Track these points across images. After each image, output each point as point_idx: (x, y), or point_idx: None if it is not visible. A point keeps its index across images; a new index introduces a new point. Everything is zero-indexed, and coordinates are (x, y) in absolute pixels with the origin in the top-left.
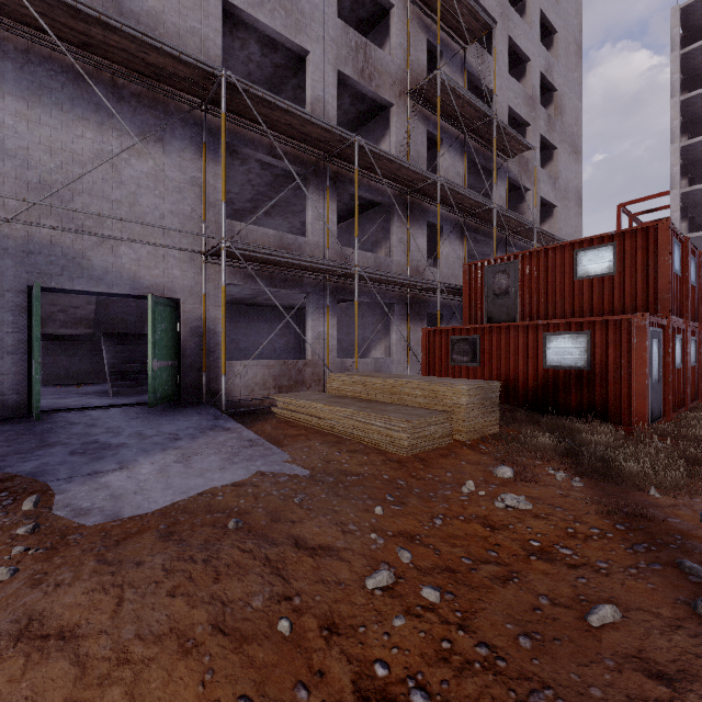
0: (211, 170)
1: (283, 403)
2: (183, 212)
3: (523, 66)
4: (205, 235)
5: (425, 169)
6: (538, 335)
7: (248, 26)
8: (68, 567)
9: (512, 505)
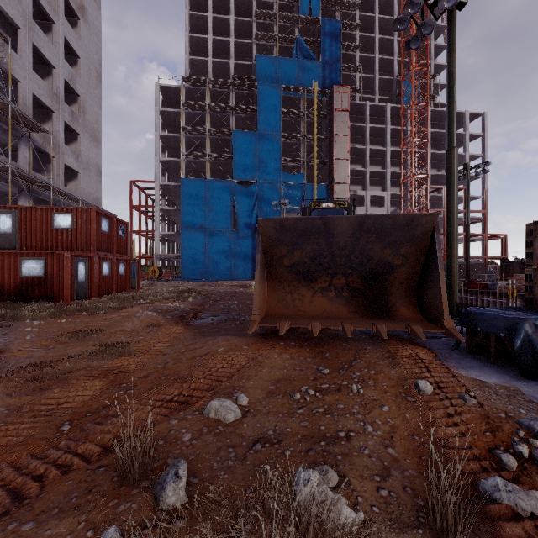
0: None
1: None
2: None
3: (51, 68)
4: None
5: None
6: (17, 259)
7: None
8: None
9: None
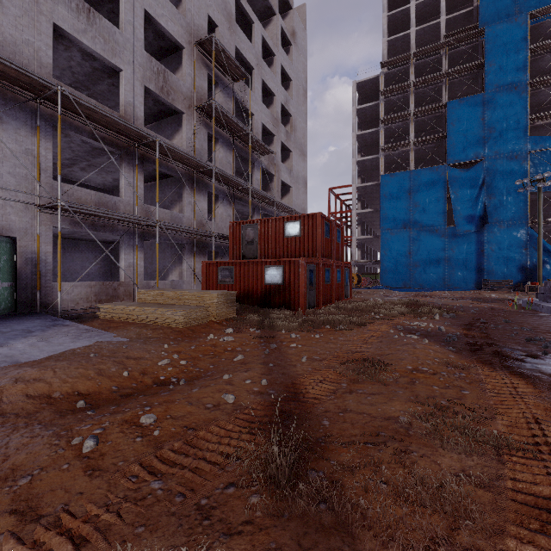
0: (43, 145)
1: (106, 309)
2: (19, 173)
3: (272, 97)
4: (45, 196)
5: (206, 157)
6: (262, 267)
7: (72, 40)
8: (16, 370)
9: (226, 339)
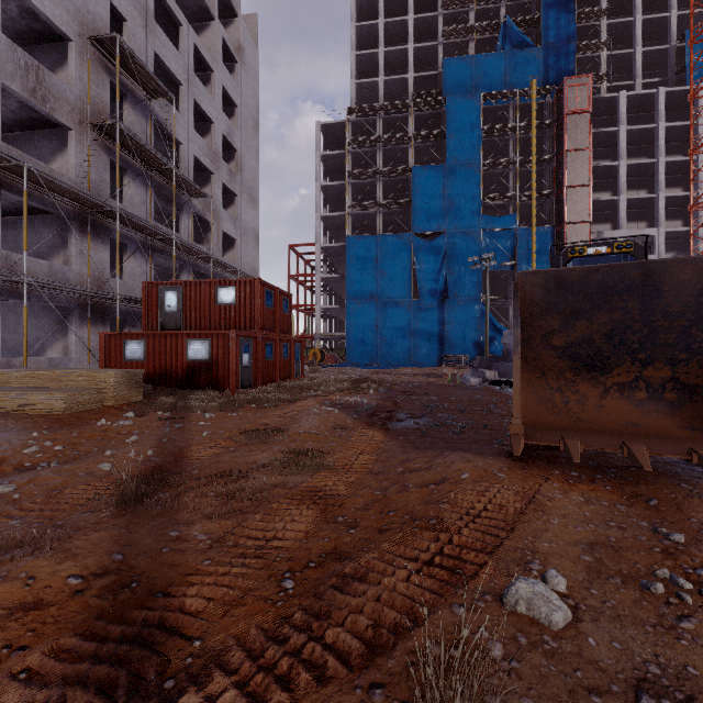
0: None
1: None
2: None
3: (210, 124)
4: None
5: (108, 193)
6: (184, 340)
7: None
8: None
9: (123, 424)
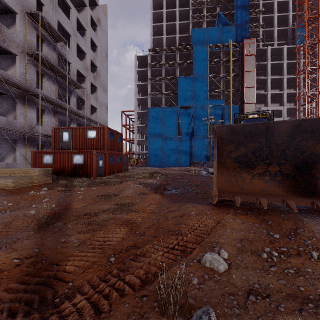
0: None
1: None
2: None
3: (84, 54)
4: None
5: (35, 85)
6: (71, 154)
7: None
8: None
9: (42, 193)
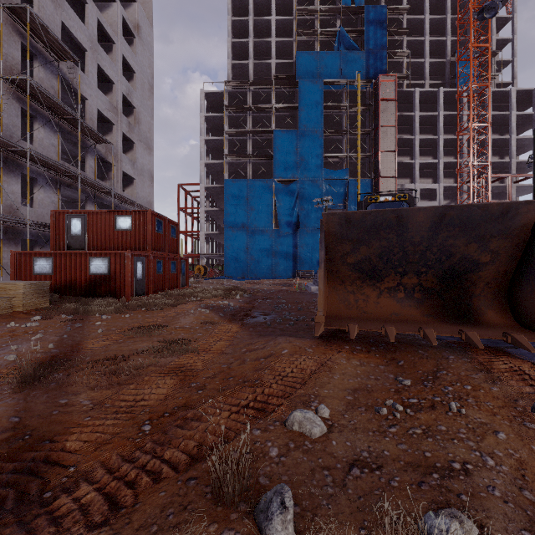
0: None
1: None
2: None
3: (112, 84)
4: None
5: (20, 135)
6: (86, 258)
7: None
8: None
9: (30, 325)
